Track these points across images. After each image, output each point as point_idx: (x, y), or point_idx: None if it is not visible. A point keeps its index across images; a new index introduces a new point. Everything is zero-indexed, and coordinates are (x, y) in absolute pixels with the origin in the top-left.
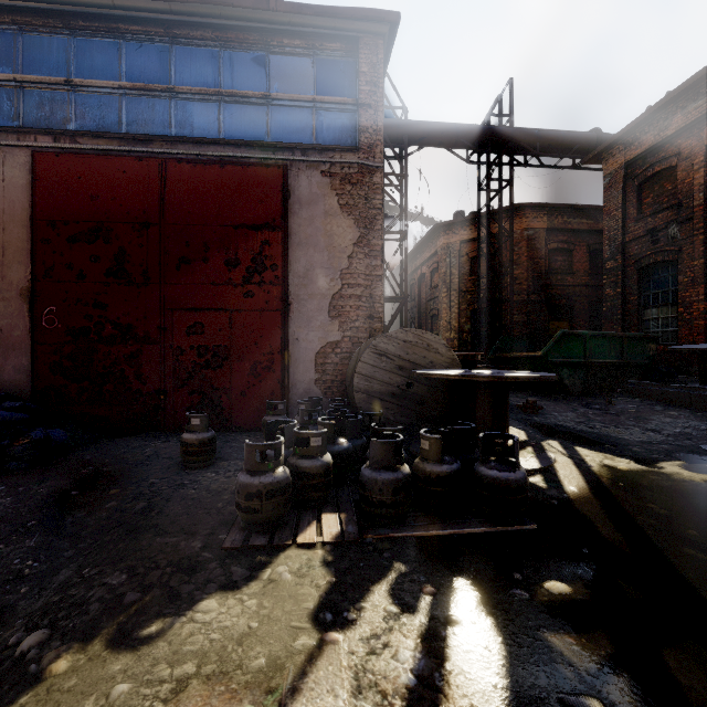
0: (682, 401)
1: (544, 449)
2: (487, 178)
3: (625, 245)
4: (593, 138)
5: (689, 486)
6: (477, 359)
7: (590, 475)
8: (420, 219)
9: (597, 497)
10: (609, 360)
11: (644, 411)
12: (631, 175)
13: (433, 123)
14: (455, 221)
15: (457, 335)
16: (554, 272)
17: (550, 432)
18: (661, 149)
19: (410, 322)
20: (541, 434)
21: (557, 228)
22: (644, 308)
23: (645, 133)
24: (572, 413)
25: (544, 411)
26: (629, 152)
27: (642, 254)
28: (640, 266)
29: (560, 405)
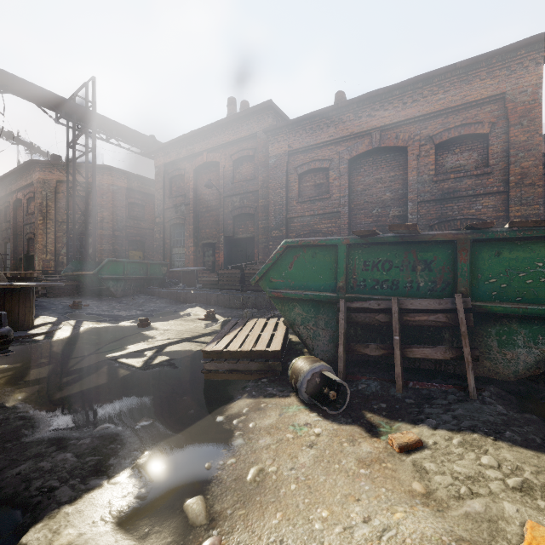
0: (165, 295)
1: (61, 324)
2: (74, 141)
3: (165, 211)
4: (151, 141)
5: (122, 328)
6: (34, 276)
7: (76, 331)
8: (23, 143)
9: (69, 338)
10: (139, 276)
11: (147, 302)
12: (167, 171)
13: (18, 78)
14: (51, 162)
15: (54, 257)
16: (132, 218)
17: (80, 317)
18: (179, 163)
19: (5, 242)
20: (70, 318)
21: (134, 189)
22: (173, 247)
23: (173, 151)
24: (107, 306)
25: (88, 307)
26: (166, 159)
27: (171, 217)
28: (171, 224)
29: (103, 303)
